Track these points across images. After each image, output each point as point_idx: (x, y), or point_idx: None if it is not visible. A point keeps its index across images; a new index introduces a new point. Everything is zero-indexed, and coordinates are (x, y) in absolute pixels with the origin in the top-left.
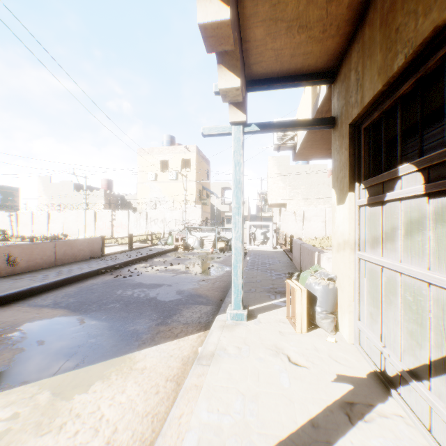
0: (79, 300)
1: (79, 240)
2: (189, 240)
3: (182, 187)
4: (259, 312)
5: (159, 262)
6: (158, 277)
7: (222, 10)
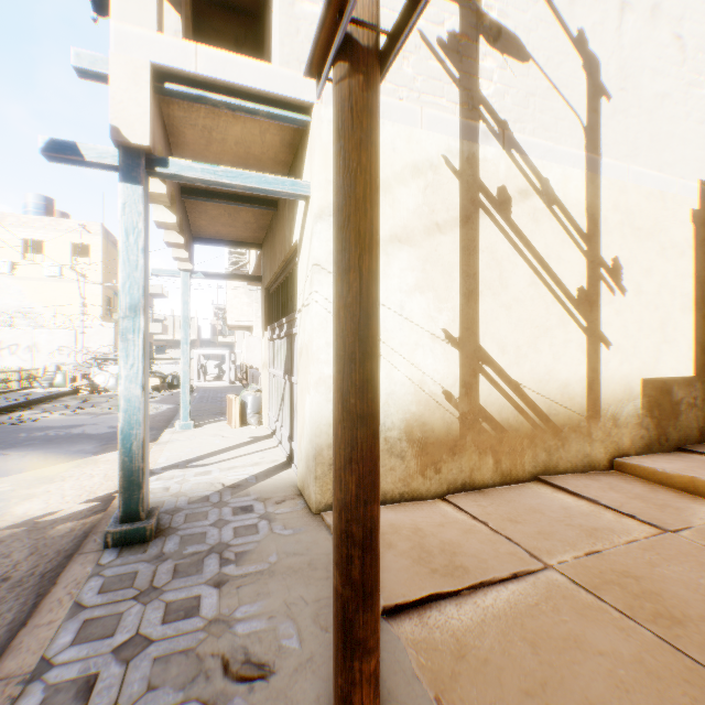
0: None
1: None
2: (99, 378)
3: (74, 290)
4: (205, 424)
5: (57, 407)
6: (72, 420)
7: (180, 238)
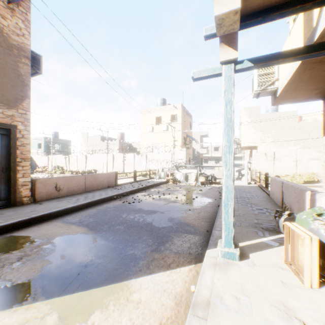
0: (95, 220)
1: (100, 174)
2: (177, 175)
3: (171, 135)
4: (250, 251)
5: (154, 192)
6: (153, 205)
7: None
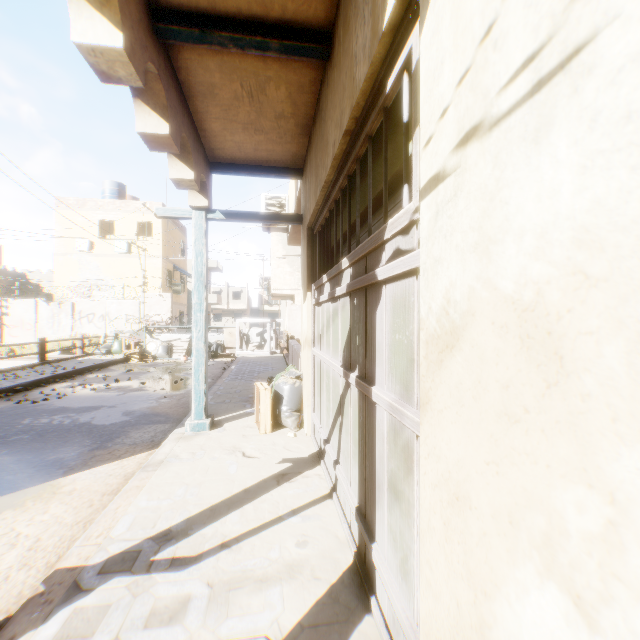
0: None
1: None
2: (150, 346)
3: (139, 264)
4: (227, 421)
5: (96, 379)
6: (95, 398)
7: (162, 125)
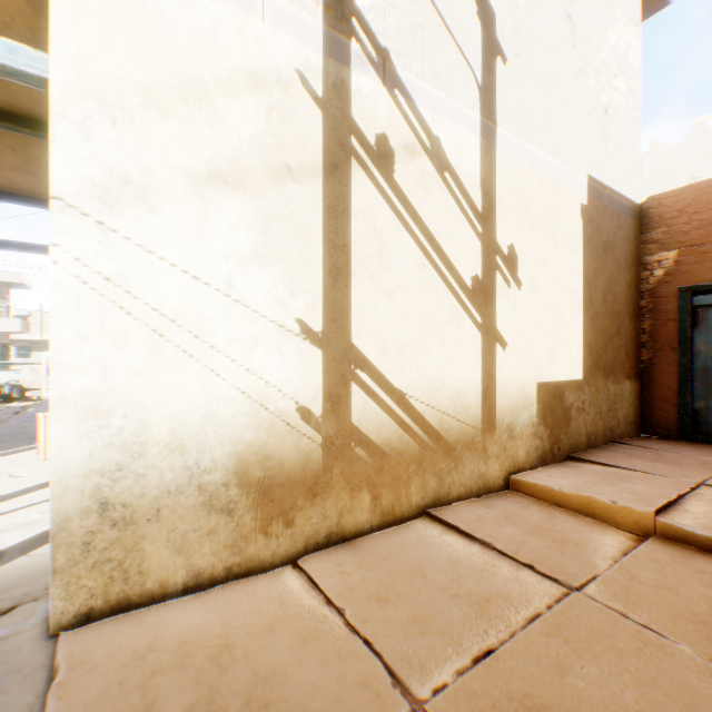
0: None
1: None
2: None
3: None
4: (3, 456)
5: None
6: None
7: None
